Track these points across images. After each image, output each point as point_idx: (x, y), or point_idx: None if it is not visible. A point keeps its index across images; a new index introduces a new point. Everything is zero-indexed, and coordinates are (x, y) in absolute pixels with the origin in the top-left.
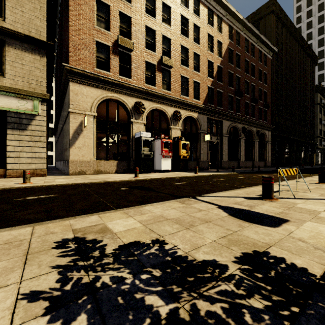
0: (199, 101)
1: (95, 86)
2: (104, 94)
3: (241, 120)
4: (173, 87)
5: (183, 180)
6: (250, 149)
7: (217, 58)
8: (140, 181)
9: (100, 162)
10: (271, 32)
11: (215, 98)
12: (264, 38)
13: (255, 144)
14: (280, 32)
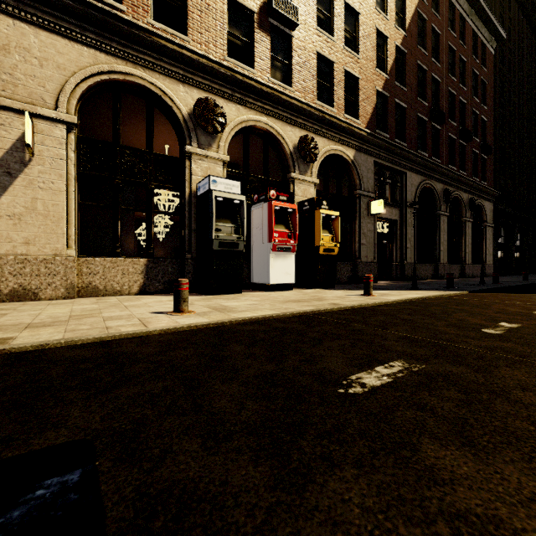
0: (358, 121)
1: (72, 35)
2: (102, 64)
3: (442, 175)
4: (298, 78)
5: (359, 330)
6: (456, 237)
7: (395, 29)
8: (174, 340)
9: (91, 263)
10: (493, 2)
11: (390, 120)
12: (484, 6)
13: (466, 228)
14: (506, 5)
